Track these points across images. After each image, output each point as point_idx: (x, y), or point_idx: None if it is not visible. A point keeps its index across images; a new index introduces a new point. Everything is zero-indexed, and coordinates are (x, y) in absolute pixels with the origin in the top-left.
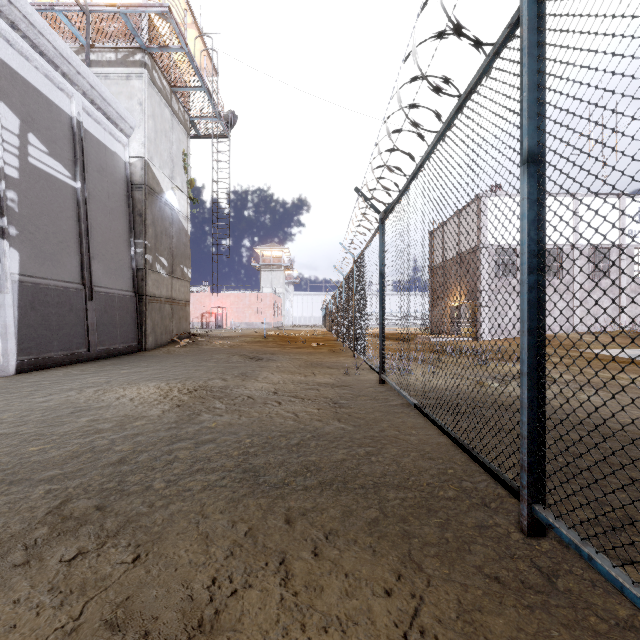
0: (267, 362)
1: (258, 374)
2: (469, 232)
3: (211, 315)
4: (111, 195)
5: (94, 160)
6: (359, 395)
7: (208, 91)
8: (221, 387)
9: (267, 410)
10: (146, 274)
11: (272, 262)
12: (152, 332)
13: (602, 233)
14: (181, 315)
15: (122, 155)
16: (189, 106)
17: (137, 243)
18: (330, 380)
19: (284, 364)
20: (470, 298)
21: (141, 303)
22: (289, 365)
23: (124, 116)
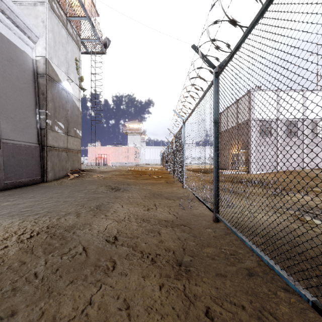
0: (122, 192)
1: (110, 207)
2: (243, 112)
3: (101, 158)
4: (20, 78)
5: (5, 52)
6: (202, 244)
7: (90, 20)
8: (67, 228)
9: (90, 291)
10: (47, 132)
11: (134, 130)
12: (52, 170)
13: (319, 112)
14: (74, 159)
15: (30, 54)
16: (80, 32)
17: (41, 112)
18: (169, 216)
19: (134, 195)
20: (244, 149)
21: (43, 151)
22: (137, 196)
23: (30, 27)
